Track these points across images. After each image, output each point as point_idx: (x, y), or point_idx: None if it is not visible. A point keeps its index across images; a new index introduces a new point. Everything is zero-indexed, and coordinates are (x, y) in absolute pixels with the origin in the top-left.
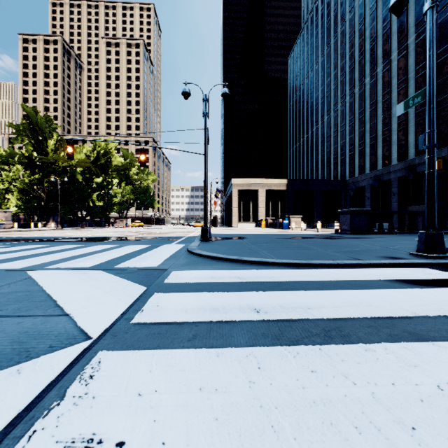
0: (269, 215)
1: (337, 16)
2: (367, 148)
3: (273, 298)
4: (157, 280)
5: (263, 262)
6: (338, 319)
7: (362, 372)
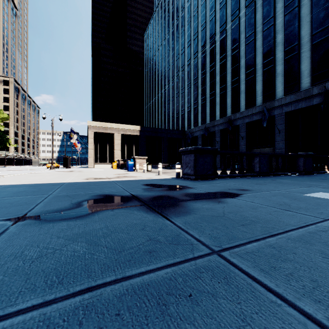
0: (125, 157)
1: (178, 4)
2: (200, 107)
3: None
4: None
5: None
6: None
7: None
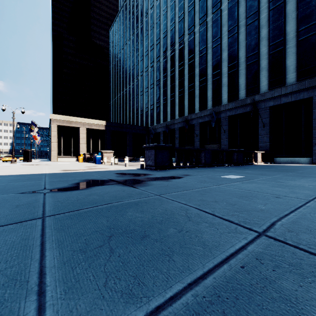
0: (90, 150)
1: (143, 9)
2: (162, 106)
3: None
4: None
5: None
6: None
7: None
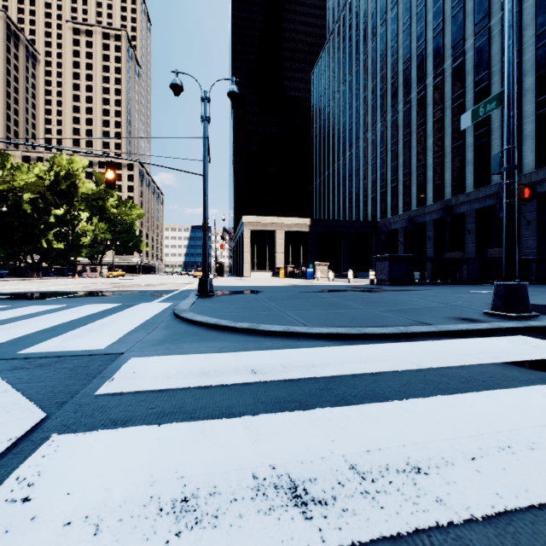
0: (289, 262)
1: (367, 29)
2: (401, 185)
3: (328, 434)
4: (87, 385)
5: (291, 332)
6: (508, 514)
7: None
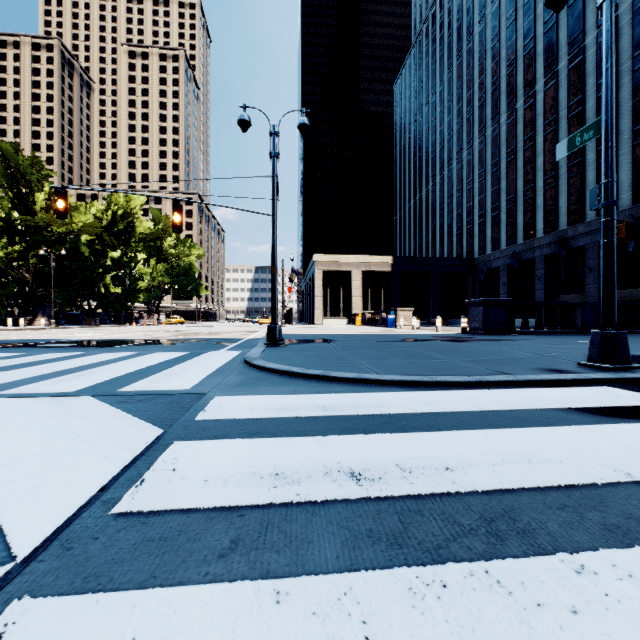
0: (368, 307)
1: (461, 28)
2: (503, 214)
3: (382, 448)
4: (186, 414)
5: (362, 379)
6: (503, 491)
7: (589, 639)
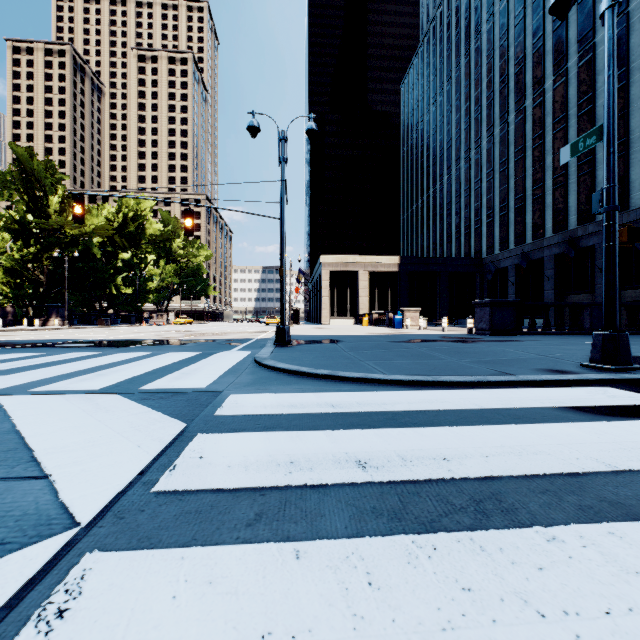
0: (375, 307)
1: (469, 26)
2: (512, 214)
3: (386, 441)
4: (205, 410)
5: (368, 379)
6: (493, 478)
7: (550, 587)
